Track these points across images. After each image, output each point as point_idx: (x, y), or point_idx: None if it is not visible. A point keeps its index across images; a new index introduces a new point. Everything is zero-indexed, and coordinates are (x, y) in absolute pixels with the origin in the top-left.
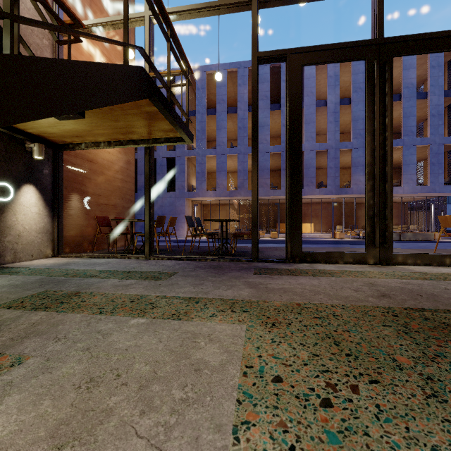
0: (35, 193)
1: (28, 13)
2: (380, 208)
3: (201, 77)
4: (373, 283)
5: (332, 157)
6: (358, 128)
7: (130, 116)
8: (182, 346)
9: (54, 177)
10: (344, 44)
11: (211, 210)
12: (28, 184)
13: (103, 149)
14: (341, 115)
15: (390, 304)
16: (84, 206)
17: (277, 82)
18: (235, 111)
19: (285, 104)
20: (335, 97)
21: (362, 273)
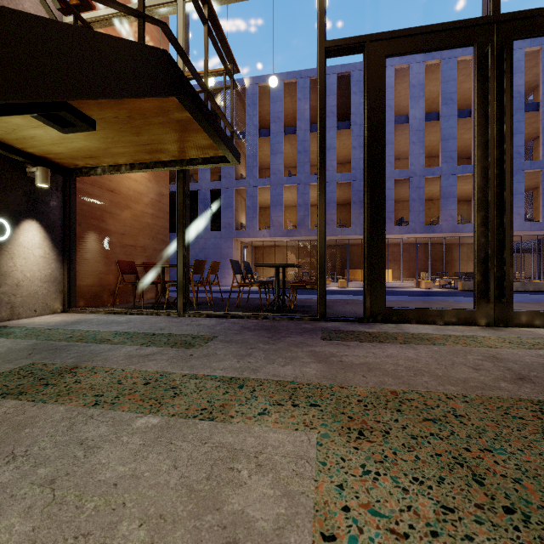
0: (39, 231)
1: (30, 1)
2: (496, 248)
3: (252, 91)
4: (496, 356)
5: (415, 186)
6: (448, 150)
7: (156, 127)
8: (209, 479)
9: (64, 211)
10: (445, 25)
11: (264, 253)
12: (30, 220)
13: (129, 176)
14: (427, 134)
15: (538, 394)
16: (103, 247)
17: (346, 94)
18: (294, 132)
19: (355, 122)
20: (419, 111)
21: (474, 339)
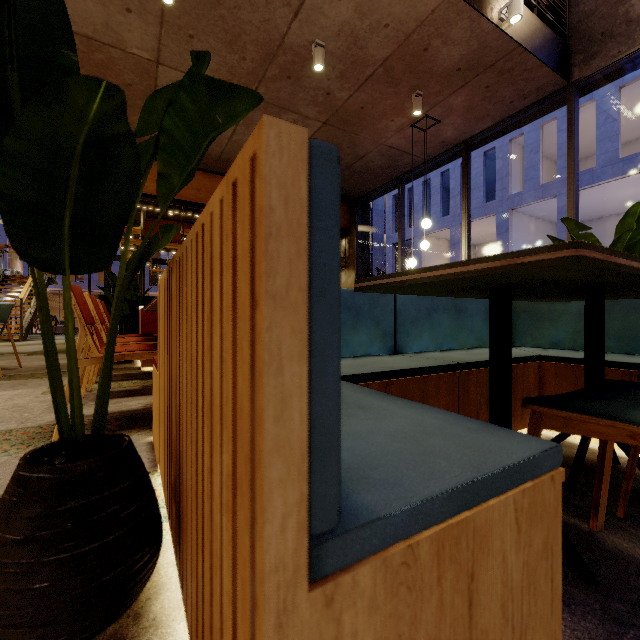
0: None
1: None
2: None
3: None
4: None
5: None
6: None
7: None
8: None
9: None
10: None
11: None
12: None
13: None
14: None
15: None
16: None
17: None
18: None
19: None
20: None
21: None
